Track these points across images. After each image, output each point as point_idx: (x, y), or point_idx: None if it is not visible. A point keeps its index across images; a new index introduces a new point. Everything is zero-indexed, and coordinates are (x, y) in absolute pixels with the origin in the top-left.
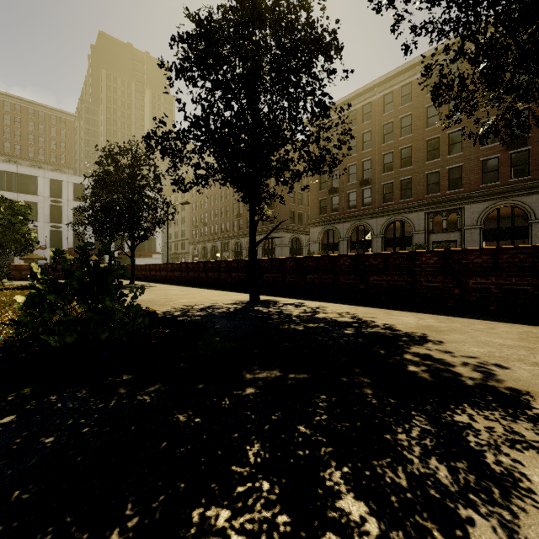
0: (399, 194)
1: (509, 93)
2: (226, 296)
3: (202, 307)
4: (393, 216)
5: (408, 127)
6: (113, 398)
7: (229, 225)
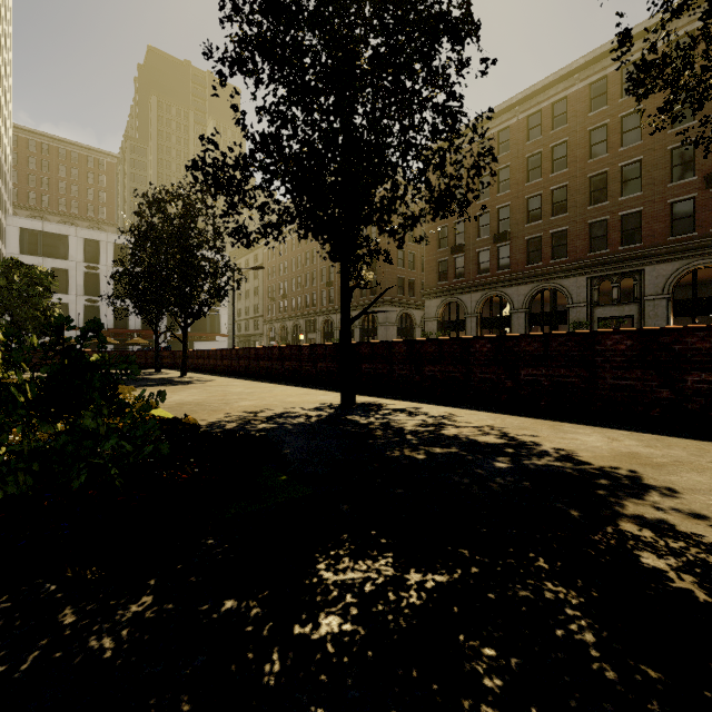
0: (550, 252)
1: (711, 107)
2: (307, 397)
3: (270, 415)
4: (541, 283)
5: (562, 159)
6: (37, 644)
7: (316, 297)
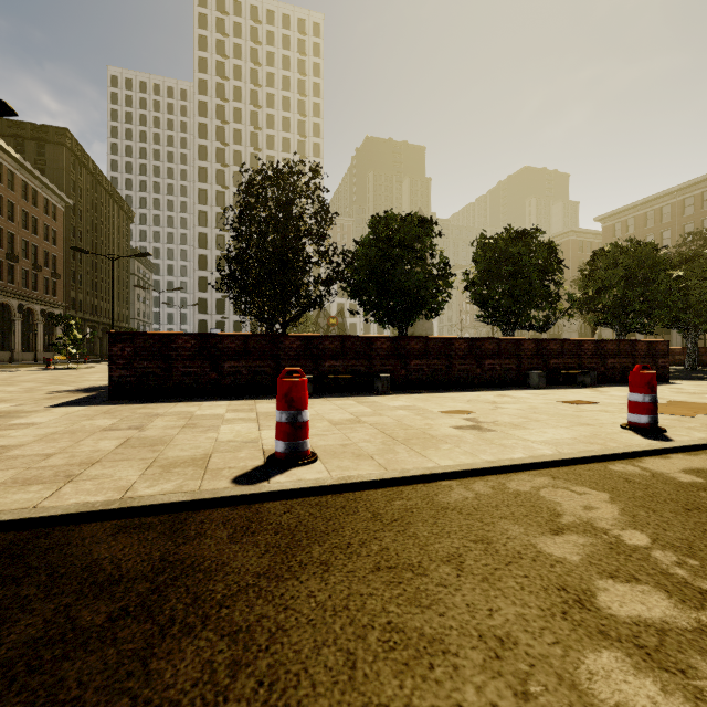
0: None
1: None
2: None
3: None
4: None
5: None
6: None
7: None
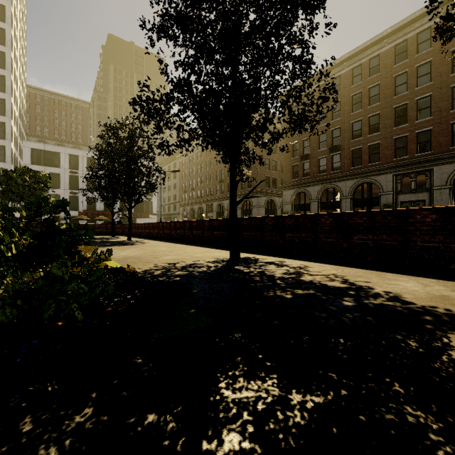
0: (367, 158)
1: None
2: (208, 253)
3: (183, 266)
4: (362, 179)
5: (376, 96)
6: None
7: (213, 189)
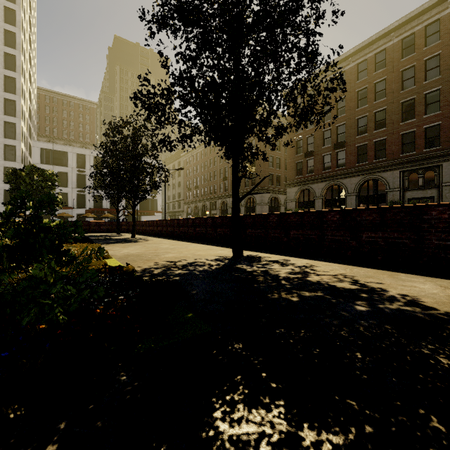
0: (373, 154)
1: None
2: (210, 251)
3: (184, 264)
4: (367, 176)
5: (382, 91)
6: None
7: (216, 187)
